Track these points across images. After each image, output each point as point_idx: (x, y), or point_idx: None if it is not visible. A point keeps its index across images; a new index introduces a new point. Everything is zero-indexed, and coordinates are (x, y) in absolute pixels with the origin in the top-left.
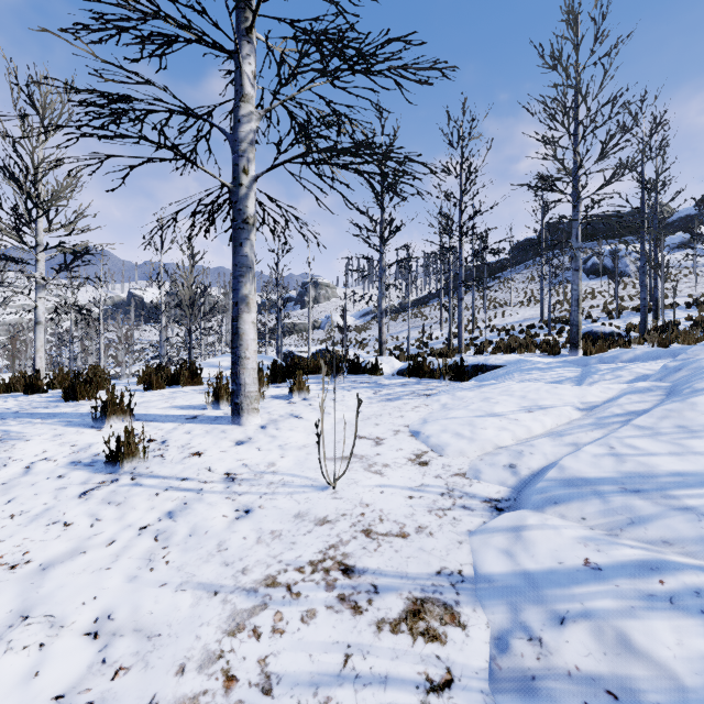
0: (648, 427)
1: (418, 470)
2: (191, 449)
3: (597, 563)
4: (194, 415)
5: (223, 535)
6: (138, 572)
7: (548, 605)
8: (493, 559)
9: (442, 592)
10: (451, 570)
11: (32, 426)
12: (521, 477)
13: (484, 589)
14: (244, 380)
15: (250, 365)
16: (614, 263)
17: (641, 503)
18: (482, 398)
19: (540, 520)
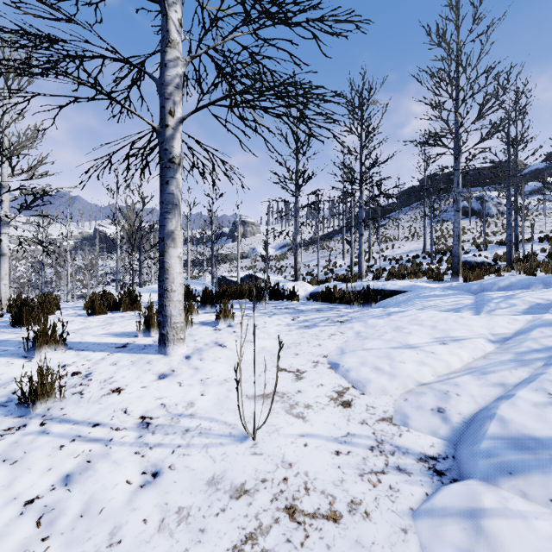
0: None
1: (342, 413)
2: (113, 384)
3: None
4: (124, 343)
5: (120, 515)
6: None
7: None
8: None
9: None
10: None
11: None
12: (454, 426)
13: None
14: (170, 311)
15: (176, 298)
16: (482, 206)
17: None
18: (393, 327)
19: (499, 501)
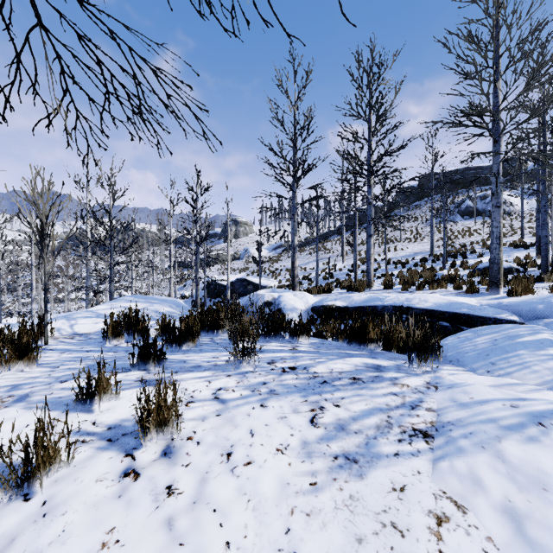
0: None
1: None
2: None
3: None
4: None
5: None
6: None
7: None
8: None
9: None
10: None
11: None
12: None
13: None
14: None
15: None
16: None
17: None
18: None
19: None
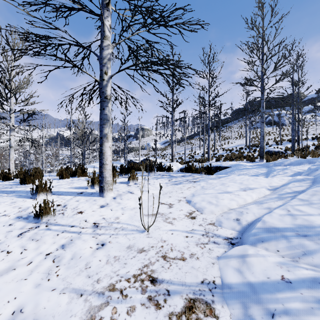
0: (306, 200)
1: (190, 221)
2: (78, 209)
3: (289, 279)
4: (81, 191)
5: (89, 258)
6: (41, 281)
7: (263, 305)
8: (231, 274)
9: (204, 294)
10: (209, 280)
11: (1, 197)
12: (243, 226)
13: (227, 292)
14: (105, 175)
15: (108, 168)
16: (279, 119)
17: (308, 242)
18: (221, 183)
19: (255, 251)
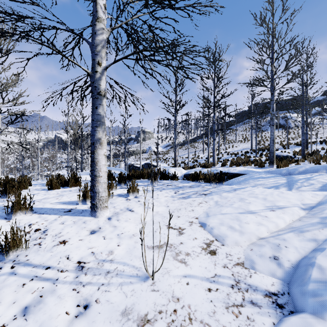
0: None
1: (210, 259)
2: (61, 237)
3: None
4: (70, 208)
5: None
6: None
7: None
8: None
9: None
10: None
11: None
12: (286, 269)
13: None
14: (98, 189)
15: (102, 180)
16: (286, 122)
17: None
18: (239, 199)
19: None
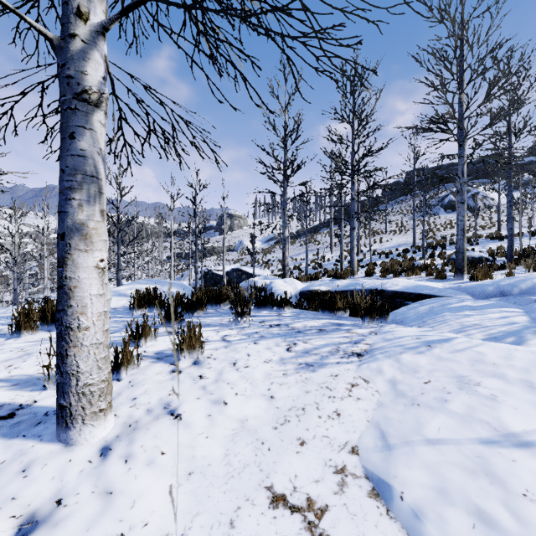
0: None
1: None
2: None
3: None
4: (16, 406)
5: None
6: None
7: None
8: None
9: None
10: None
11: None
12: None
13: None
14: (77, 365)
15: (88, 339)
16: (473, 199)
17: None
18: (453, 378)
19: None
